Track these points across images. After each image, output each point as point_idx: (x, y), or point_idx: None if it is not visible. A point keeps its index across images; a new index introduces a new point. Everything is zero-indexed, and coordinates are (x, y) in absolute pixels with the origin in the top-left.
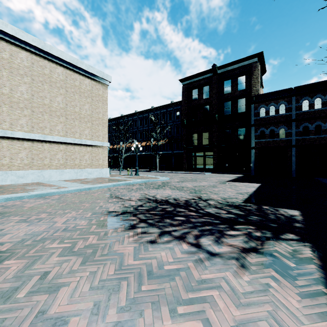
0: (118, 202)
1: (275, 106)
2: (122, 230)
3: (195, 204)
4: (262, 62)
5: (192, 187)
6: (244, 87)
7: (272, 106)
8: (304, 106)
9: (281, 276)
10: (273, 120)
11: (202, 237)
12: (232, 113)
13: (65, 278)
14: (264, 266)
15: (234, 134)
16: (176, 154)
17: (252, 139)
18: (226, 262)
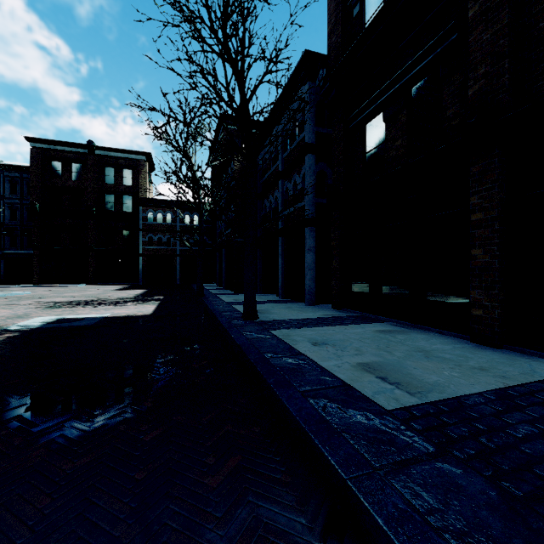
0: (25, 305)
1: (163, 214)
2: (70, 308)
3: (101, 300)
4: (151, 161)
5: (83, 295)
6: (132, 183)
7: (160, 213)
8: (186, 219)
9: (147, 305)
10: (161, 228)
11: (117, 304)
12: (117, 210)
13: (74, 312)
14: (143, 305)
15: (119, 236)
16: (9, 255)
17: (140, 245)
18: (130, 305)
